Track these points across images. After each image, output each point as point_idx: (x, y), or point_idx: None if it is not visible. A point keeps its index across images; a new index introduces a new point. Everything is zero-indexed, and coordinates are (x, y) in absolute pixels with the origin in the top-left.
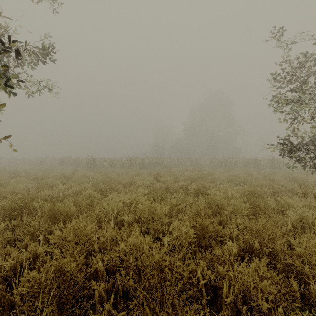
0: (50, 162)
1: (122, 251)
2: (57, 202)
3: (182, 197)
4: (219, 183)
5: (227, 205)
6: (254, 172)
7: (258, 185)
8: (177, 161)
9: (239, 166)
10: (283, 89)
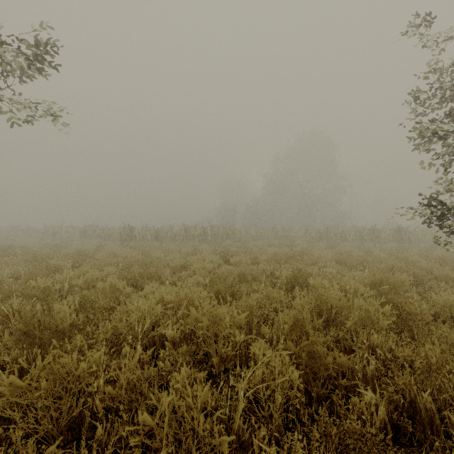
0: (66, 232)
1: (143, 432)
2: (57, 300)
3: (266, 291)
4: (322, 266)
5: (349, 308)
6: (373, 248)
7: (387, 270)
8: (254, 232)
9: (349, 239)
10: (426, 116)
